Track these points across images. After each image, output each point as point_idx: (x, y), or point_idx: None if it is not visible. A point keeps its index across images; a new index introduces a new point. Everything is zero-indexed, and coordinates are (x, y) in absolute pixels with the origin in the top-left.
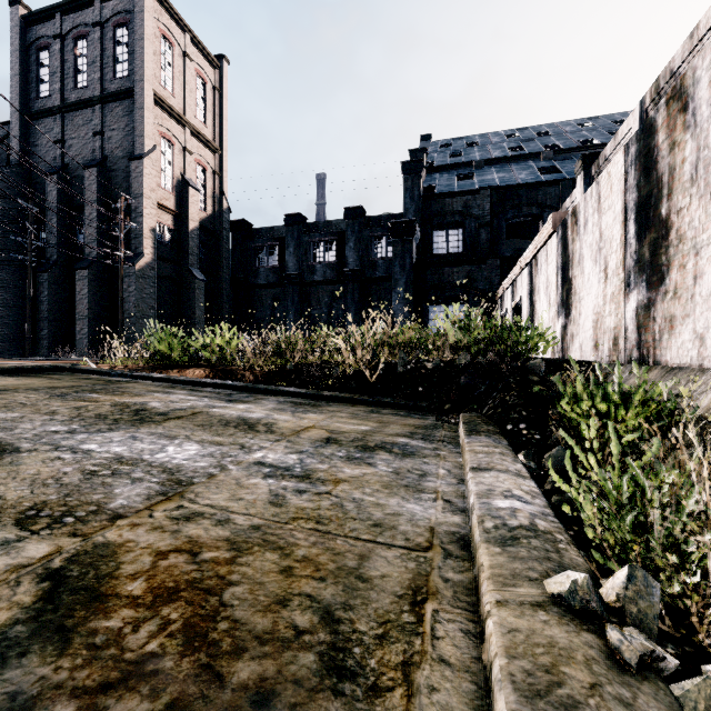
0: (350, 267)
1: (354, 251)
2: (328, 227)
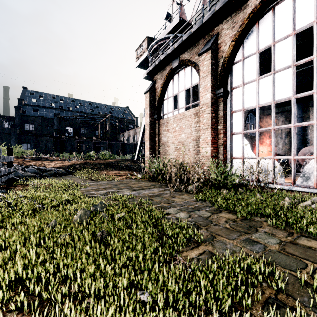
0: None
1: None
2: None
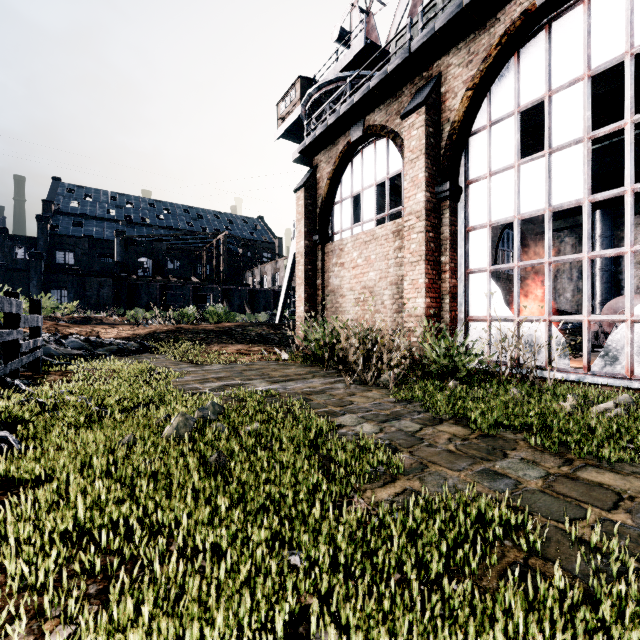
0: None
1: (0, 252)
2: None
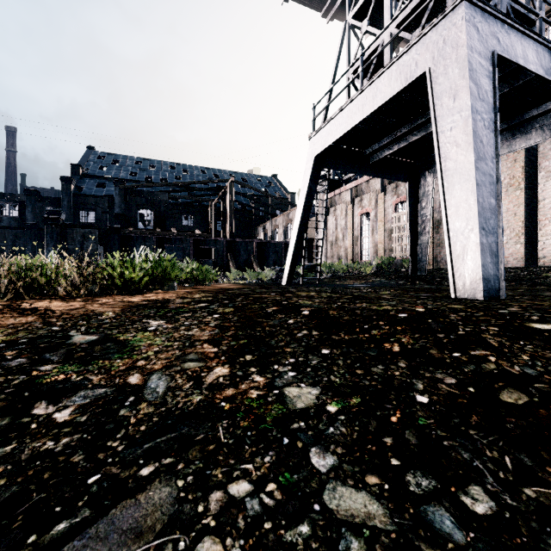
0: (29, 221)
1: (32, 213)
2: (12, 197)
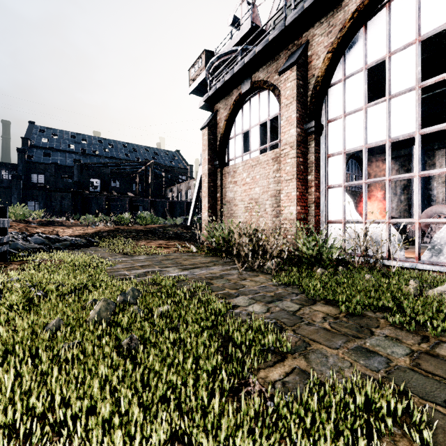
0: None
1: None
2: None
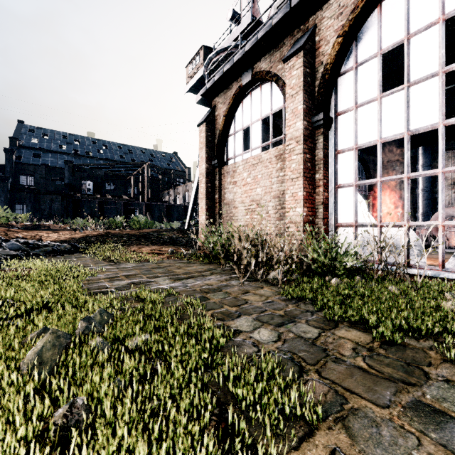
0: None
1: None
2: None
